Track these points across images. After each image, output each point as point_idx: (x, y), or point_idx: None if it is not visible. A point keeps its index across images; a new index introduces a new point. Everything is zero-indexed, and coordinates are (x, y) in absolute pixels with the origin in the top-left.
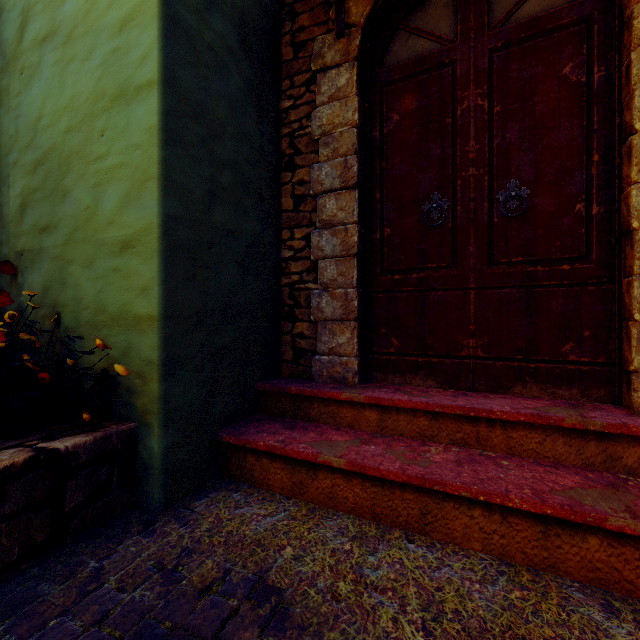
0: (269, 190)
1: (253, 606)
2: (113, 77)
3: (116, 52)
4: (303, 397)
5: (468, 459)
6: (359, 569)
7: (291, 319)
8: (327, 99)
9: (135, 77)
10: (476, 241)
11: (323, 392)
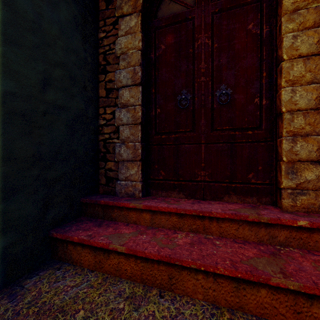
0: (91, 84)
1: None
2: None
3: None
4: (108, 206)
5: (198, 241)
6: None
7: (104, 160)
8: (124, 33)
9: None
10: (205, 117)
11: (119, 203)
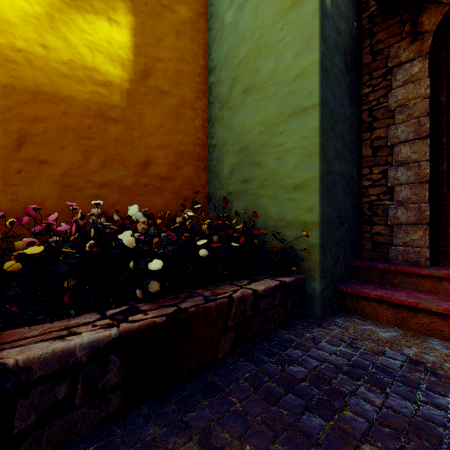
0: (354, 145)
1: (411, 365)
2: (288, 105)
3: (290, 92)
4: (388, 271)
5: None
6: None
7: (370, 223)
8: (402, 83)
9: (303, 103)
10: None
11: (405, 269)
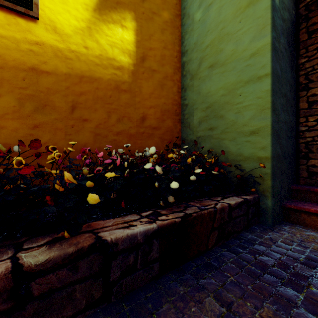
0: (293, 101)
1: None
2: (246, 75)
3: (247, 66)
4: None
5: None
6: None
7: (306, 158)
8: None
9: (258, 73)
10: None
11: None
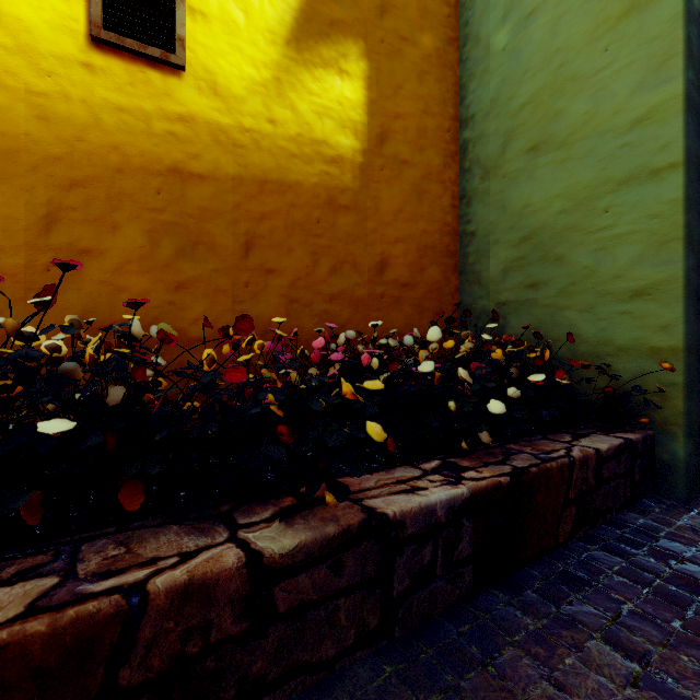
0: None
1: None
2: (620, 166)
3: (624, 147)
4: None
5: None
6: None
7: None
8: None
9: (651, 163)
10: None
11: None
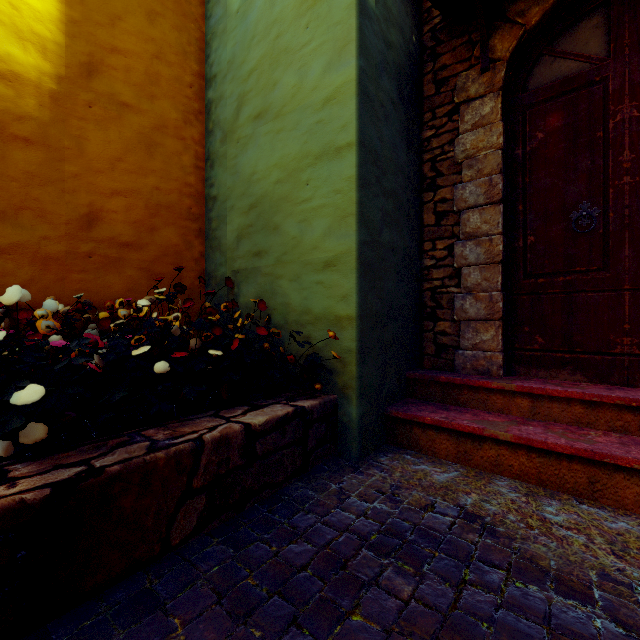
0: (413, 209)
1: (465, 522)
2: (316, 141)
3: (319, 123)
4: (452, 385)
5: (632, 442)
6: (541, 514)
7: (433, 319)
8: (470, 127)
9: (336, 141)
10: (631, 245)
11: (473, 381)
